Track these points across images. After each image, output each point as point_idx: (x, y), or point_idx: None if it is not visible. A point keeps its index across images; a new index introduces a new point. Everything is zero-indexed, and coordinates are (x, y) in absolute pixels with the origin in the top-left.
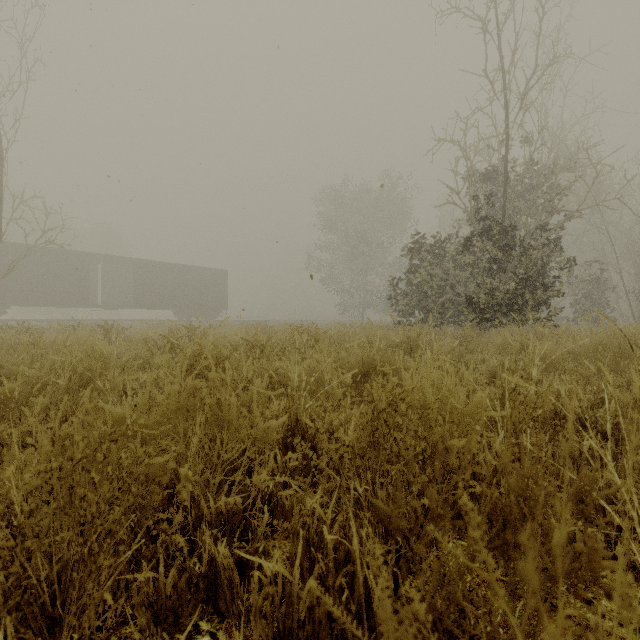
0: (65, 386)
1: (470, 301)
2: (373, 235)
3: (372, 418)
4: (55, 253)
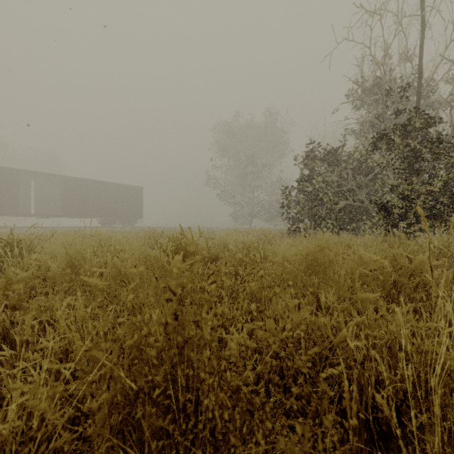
0: None
1: (383, 205)
2: (259, 160)
3: None
4: None
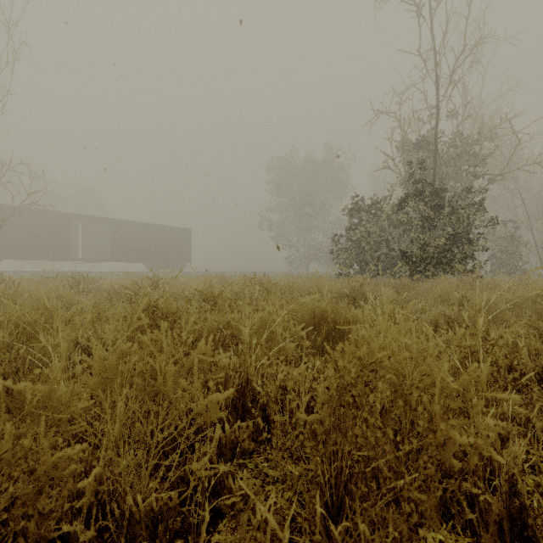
0: (5, 342)
1: (404, 255)
2: (316, 199)
3: (337, 394)
4: (42, 214)
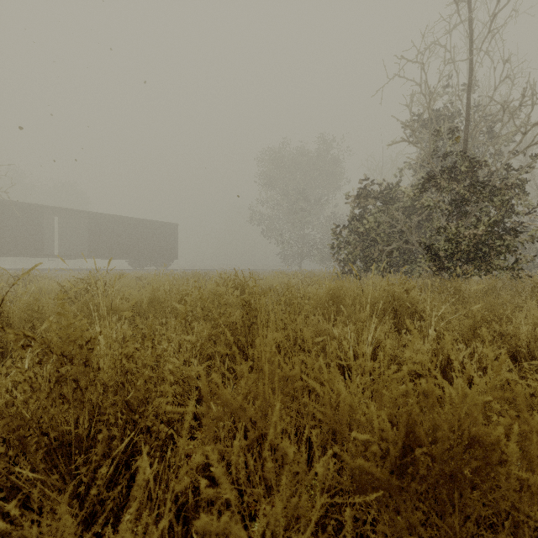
0: None
1: (428, 248)
2: (310, 193)
3: None
4: (9, 205)
